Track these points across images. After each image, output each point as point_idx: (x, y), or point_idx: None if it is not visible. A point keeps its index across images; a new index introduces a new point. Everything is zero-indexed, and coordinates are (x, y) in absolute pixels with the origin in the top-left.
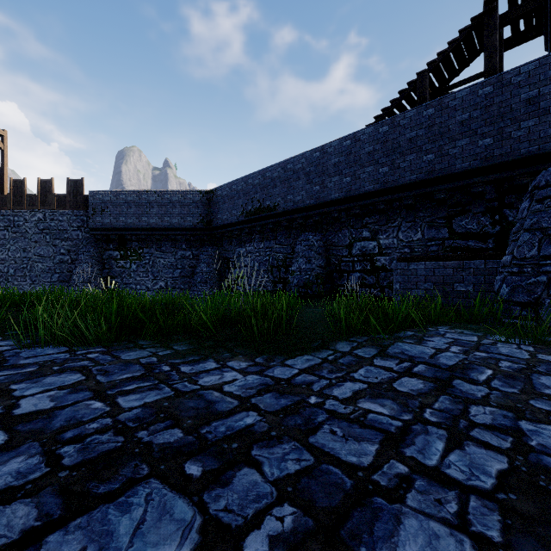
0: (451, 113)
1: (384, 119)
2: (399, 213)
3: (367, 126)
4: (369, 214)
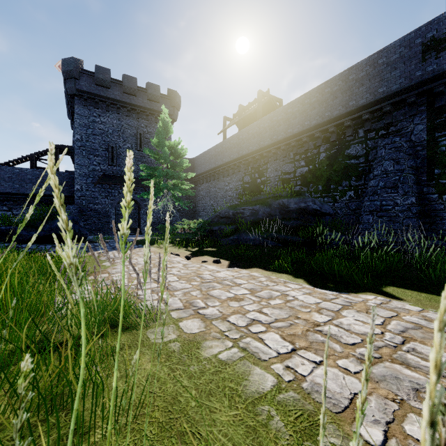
0: (45, 176)
1: (13, 161)
2: (23, 202)
3: (5, 162)
4: (8, 201)
